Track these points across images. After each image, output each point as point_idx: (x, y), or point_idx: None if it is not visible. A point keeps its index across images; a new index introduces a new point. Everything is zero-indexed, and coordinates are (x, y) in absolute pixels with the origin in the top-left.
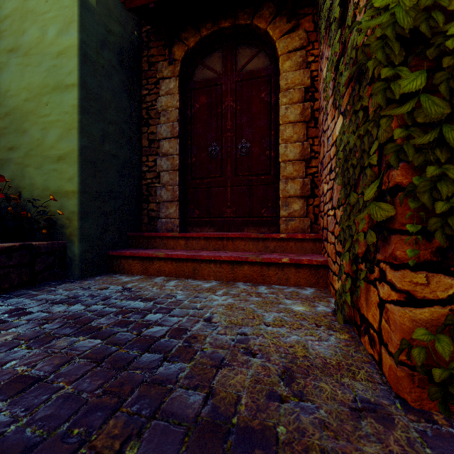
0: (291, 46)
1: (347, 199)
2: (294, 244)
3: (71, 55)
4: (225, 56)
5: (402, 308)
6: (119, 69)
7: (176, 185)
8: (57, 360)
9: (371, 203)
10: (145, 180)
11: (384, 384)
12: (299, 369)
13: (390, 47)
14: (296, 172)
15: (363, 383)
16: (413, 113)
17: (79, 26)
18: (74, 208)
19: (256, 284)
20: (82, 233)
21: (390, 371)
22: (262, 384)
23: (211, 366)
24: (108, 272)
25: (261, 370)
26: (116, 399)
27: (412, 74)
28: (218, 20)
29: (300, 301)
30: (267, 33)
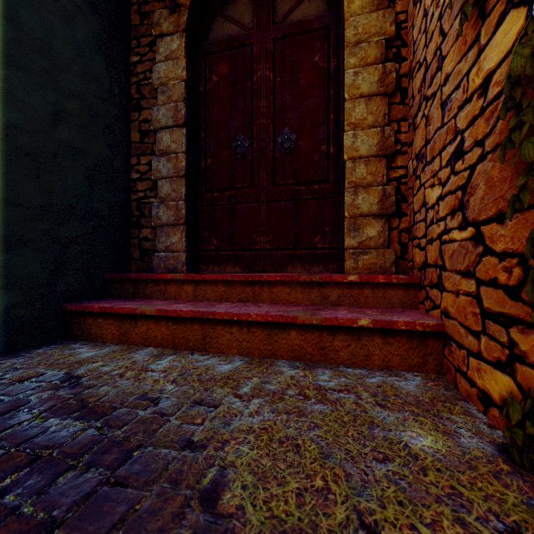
0: None
1: None
2: (371, 292)
3: None
4: None
5: None
6: (88, 14)
7: (182, 200)
8: None
9: None
10: (135, 193)
11: None
12: None
13: None
14: (372, 175)
15: None
16: None
17: None
18: None
19: (311, 365)
20: (9, 275)
21: None
22: None
23: None
24: (66, 337)
25: None
26: None
27: None
28: None
29: (411, 415)
30: None
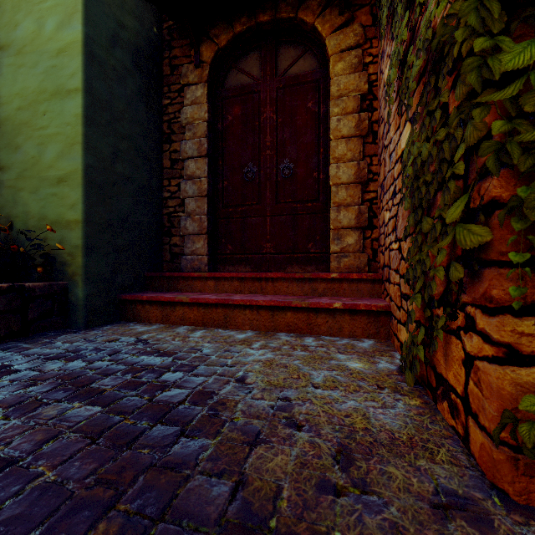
0: (345, 44)
1: (417, 227)
2: (347, 285)
3: (74, 53)
4: (263, 57)
5: (501, 367)
6: (134, 73)
7: (205, 214)
8: (41, 434)
9: (457, 225)
10: (167, 208)
11: (474, 468)
12: (358, 448)
13: (487, 9)
14: (351, 197)
15: (445, 467)
16: (517, 101)
17: (83, 17)
18: (78, 241)
19: (301, 335)
20: (88, 272)
21: (482, 451)
22: (310, 468)
23: (242, 443)
24: (121, 320)
25: (309, 449)
26: (112, 490)
27: (517, 45)
28: (255, 13)
29: (356, 356)
30: (315, 29)
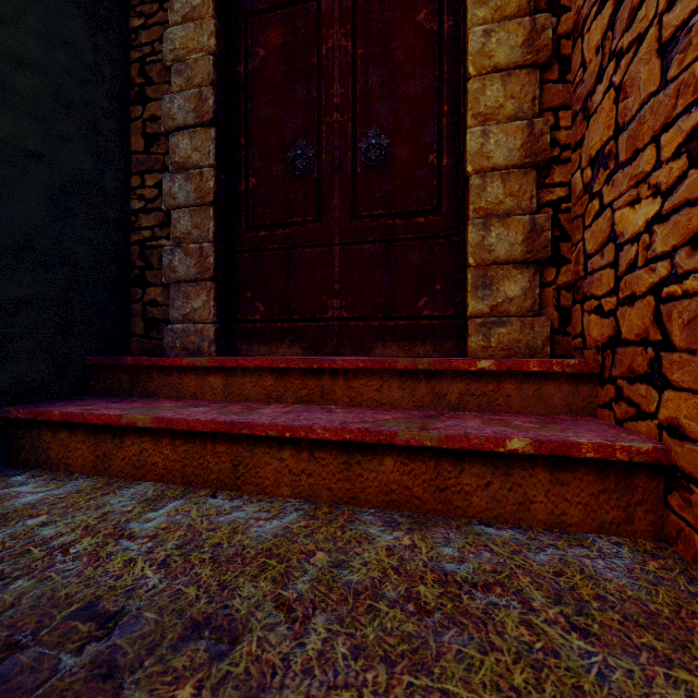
0: None
1: None
2: (515, 387)
3: None
4: None
5: None
6: None
7: (209, 241)
8: None
9: None
10: (138, 232)
11: None
12: None
13: None
14: (513, 197)
15: None
16: None
17: None
18: None
19: (422, 519)
20: None
21: None
22: None
23: None
24: (10, 463)
25: None
26: None
27: None
28: None
29: (655, 663)
30: None
